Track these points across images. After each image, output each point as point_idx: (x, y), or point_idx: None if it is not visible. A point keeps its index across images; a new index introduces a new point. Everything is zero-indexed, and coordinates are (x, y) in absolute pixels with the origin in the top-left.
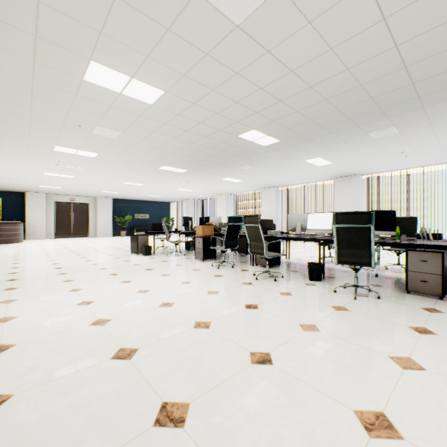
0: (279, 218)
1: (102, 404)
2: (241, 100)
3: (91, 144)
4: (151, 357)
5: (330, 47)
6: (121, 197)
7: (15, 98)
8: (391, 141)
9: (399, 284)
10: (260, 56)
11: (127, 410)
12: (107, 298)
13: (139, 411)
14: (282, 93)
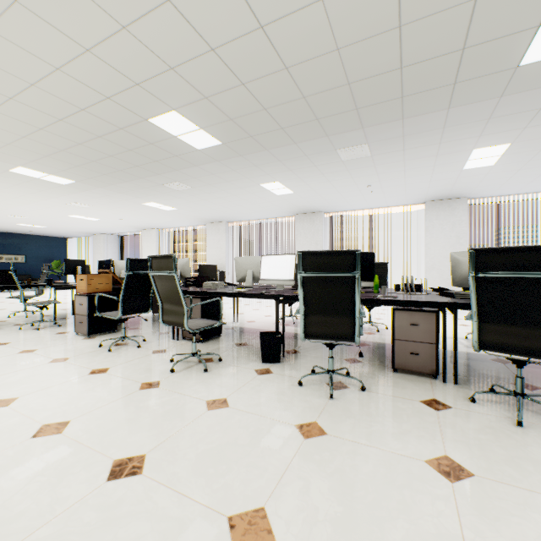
0: (229, 263)
1: None
2: (132, 25)
3: None
4: None
5: None
6: None
7: None
8: (361, 167)
9: (379, 355)
10: None
11: None
12: None
13: None
14: (213, 27)
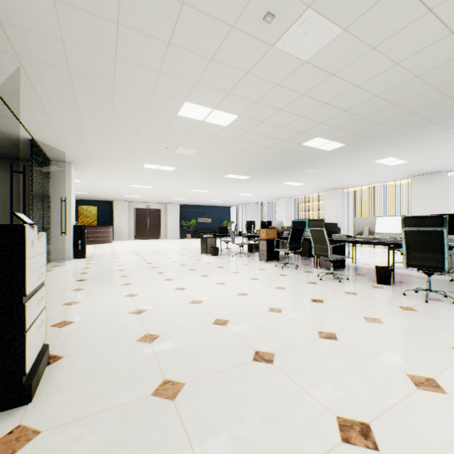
0: (344, 221)
1: (215, 346)
2: (306, 115)
3: (172, 160)
4: (240, 326)
5: (396, 62)
6: (187, 203)
7: (126, 132)
8: None
9: None
10: (325, 79)
11: (233, 351)
12: (195, 286)
13: (241, 353)
14: (347, 104)
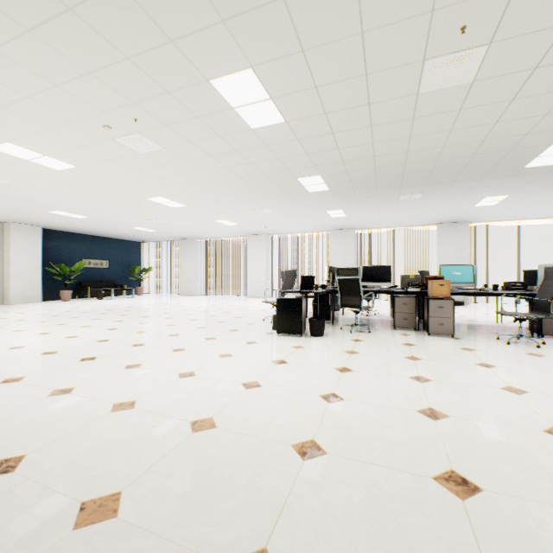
0: None
1: None
2: None
3: (339, 90)
4: None
5: None
6: (67, 226)
7: None
8: None
9: None
10: None
11: None
12: None
13: None
14: None
